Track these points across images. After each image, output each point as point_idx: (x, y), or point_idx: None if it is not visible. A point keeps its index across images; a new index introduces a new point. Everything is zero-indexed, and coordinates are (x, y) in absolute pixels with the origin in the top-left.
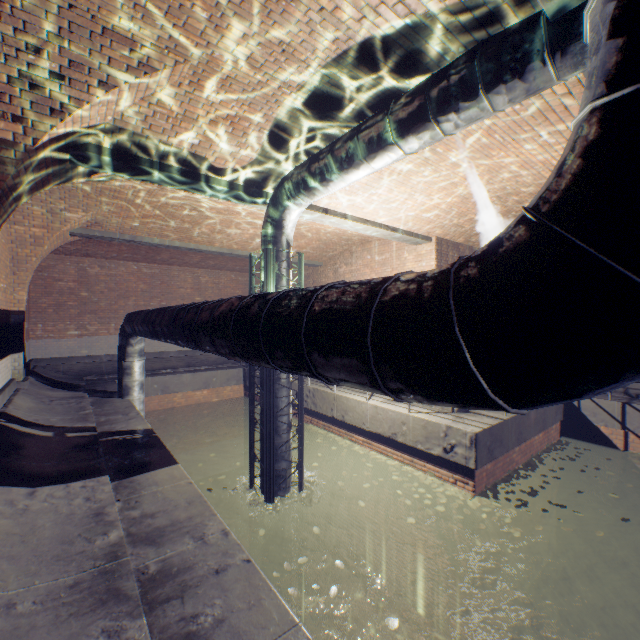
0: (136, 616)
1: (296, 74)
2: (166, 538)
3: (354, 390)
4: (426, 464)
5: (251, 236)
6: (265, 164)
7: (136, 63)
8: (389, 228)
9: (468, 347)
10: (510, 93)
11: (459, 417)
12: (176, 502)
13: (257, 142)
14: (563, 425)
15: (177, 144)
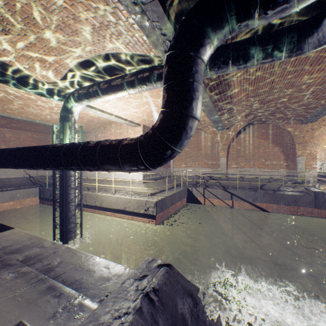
0: (23, 266)
1: (85, 54)
2: (23, 250)
3: (106, 192)
4: (138, 217)
5: (47, 113)
6: (65, 83)
7: (1, 29)
8: (123, 119)
9: (141, 154)
10: (161, 84)
11: (151, 197)
12: (22, 240)
13: (62, 73)
14: (187, 199)
15: (15, 65)
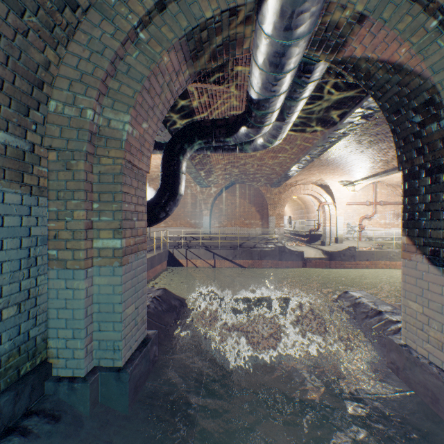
0: None
1: None
2: None
3: None
4: None
5: None
6: None
7: None
8: None
9: None
10: None
11: None
12: None
13: None
14: (168, 262)
15: None
